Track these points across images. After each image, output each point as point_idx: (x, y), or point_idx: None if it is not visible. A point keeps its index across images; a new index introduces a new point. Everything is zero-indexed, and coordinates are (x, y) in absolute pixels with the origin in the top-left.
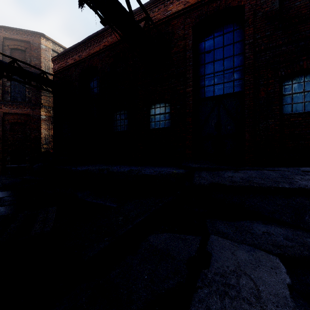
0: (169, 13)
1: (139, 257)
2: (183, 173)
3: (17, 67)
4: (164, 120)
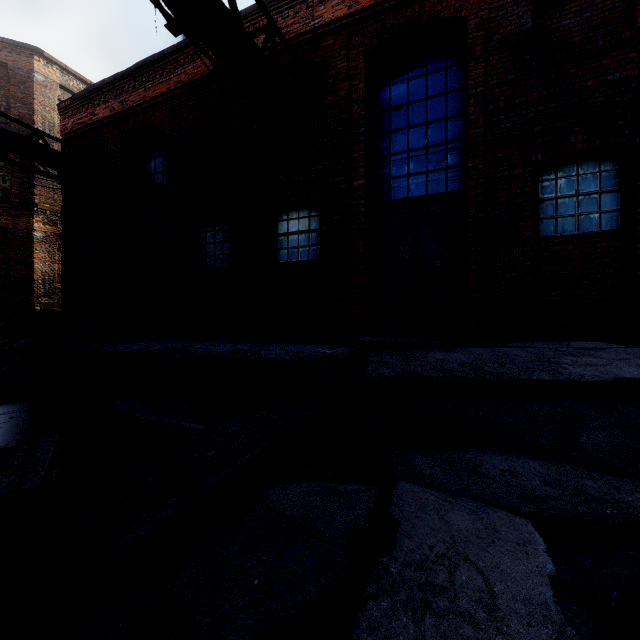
0: (318, 22)
1: (244, 539)
2: (345, 356)
3: None
4: (308, 245)
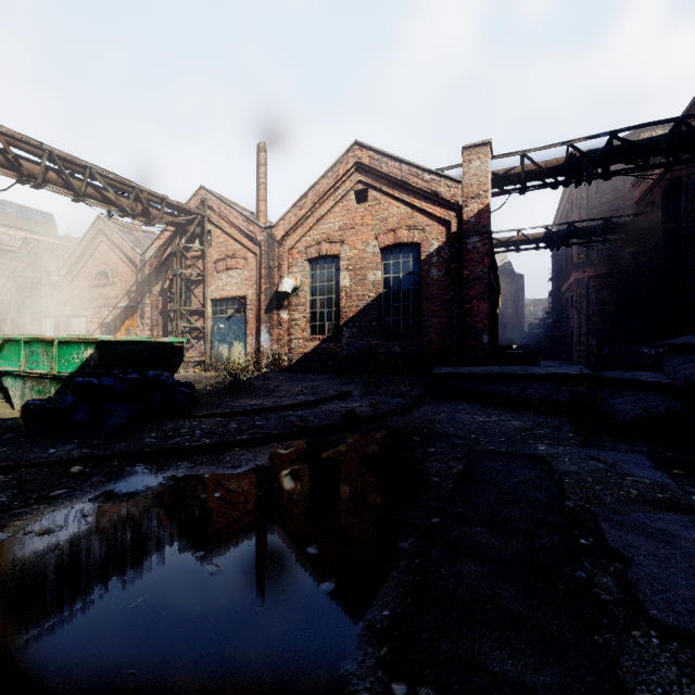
0: None
1: None
2: None
3: (574, 229)
4: None
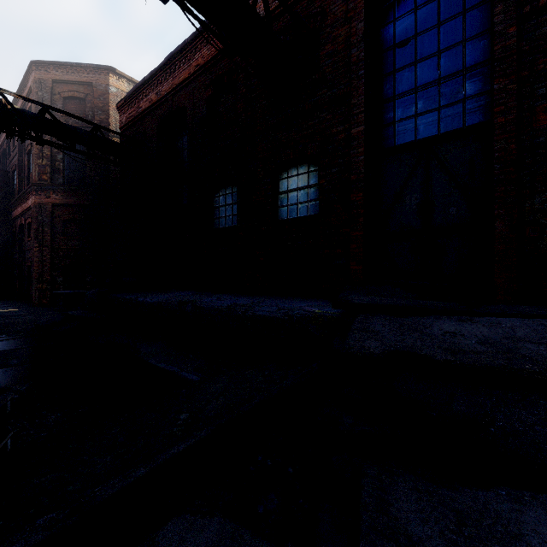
0: None
1: None
2: (336, 316)
3: (51, 121)
4: (307, 201)
